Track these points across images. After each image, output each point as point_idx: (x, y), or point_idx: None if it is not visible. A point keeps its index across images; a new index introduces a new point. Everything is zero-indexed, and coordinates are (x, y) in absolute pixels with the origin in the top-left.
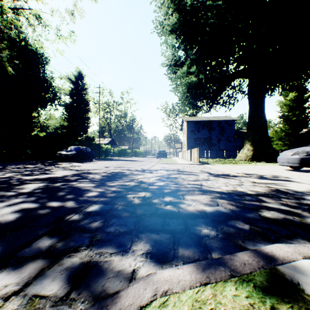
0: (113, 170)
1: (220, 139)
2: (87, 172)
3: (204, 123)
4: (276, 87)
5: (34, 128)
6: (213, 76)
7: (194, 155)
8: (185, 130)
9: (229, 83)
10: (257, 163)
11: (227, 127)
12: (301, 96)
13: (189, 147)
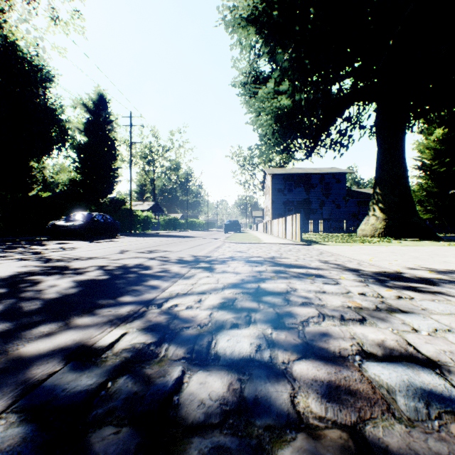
0: (129, 259)
1: (323, 203)
2: (58, 268)
3: (299, 178)
4: (419, 117)
5: (32, 186)
6: (317, 99)
7: (290, 227)
8: (269, 188)
9: (343, 109)
10: (401, 241)
11: (334, 183)
12: (453, 134)
13: (276, 215)
